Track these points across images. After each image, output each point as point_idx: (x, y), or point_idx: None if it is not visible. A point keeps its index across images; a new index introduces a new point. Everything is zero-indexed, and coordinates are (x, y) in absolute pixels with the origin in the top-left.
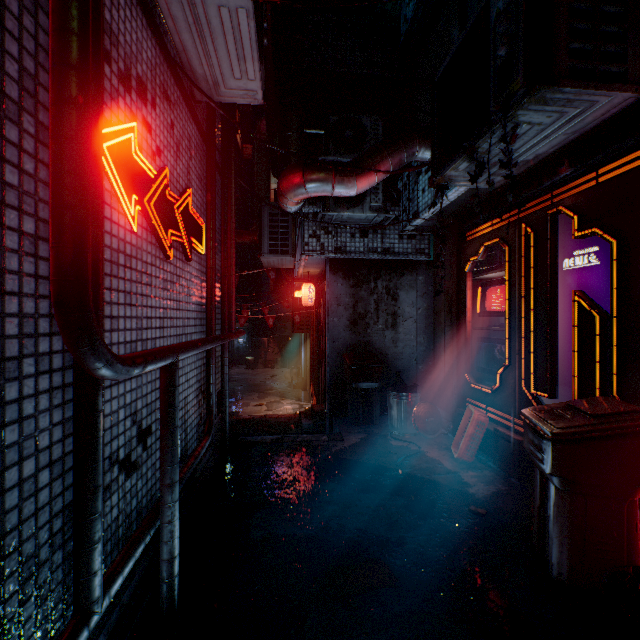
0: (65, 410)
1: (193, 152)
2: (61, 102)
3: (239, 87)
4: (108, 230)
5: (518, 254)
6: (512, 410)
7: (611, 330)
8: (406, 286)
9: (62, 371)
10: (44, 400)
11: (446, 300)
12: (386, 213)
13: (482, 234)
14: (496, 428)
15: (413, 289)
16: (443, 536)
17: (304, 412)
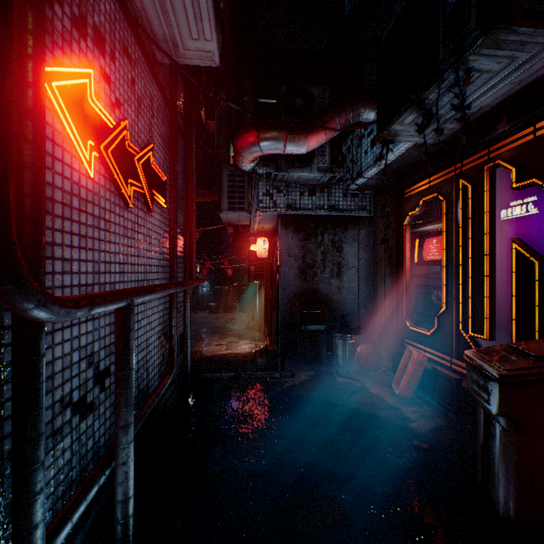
0: (3, 354)
1: (155, 112)
2: None
3: (197, 48)
4: (59, 171)
5: (455, 207)
6: (449, 351)
7: None
8: (349, 239)
9: None
10: None
11: (386, 251)
12: (332, 173)
13: (420, 190)
14: (434, 367)
15: (356, 242)
16: (390, 471)
17: (259, 351)
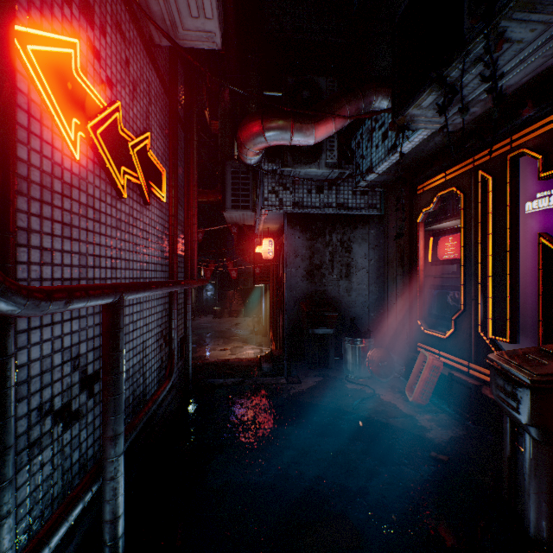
0: None
1: (153, 99)
2: None
3: (197, 28)
4: (36, 148)
5: (474, 201)
6: (467, 355)
7: None
8: (359, 239)
9: None
10: None
11: (397, 251)
12: (341, 169)
13: (434, 185)
14: (451, 372)
15: (365, 242)
16: (406, 485)
17: (264, 356)
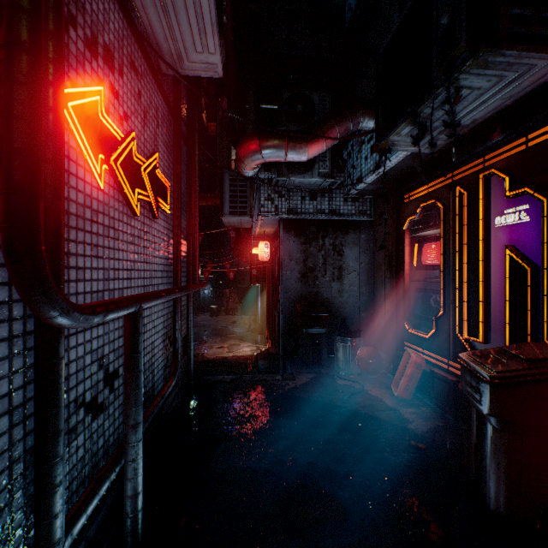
0: (26, 357)
1: (160, 121)
2: (9, 45)
3: (201, 60)
4: (73, 185)
5: (452, 213)
6: (447, 353)
7: (542, 281)
8: (350, 243)
9: (23, 319)
10: (2, 348)
11: (386, 255)
12: (333, 178)
13: (419, 196)
14: (432, 369)
15: (356, 246)
16: (387, 469)
17: (260, 354)
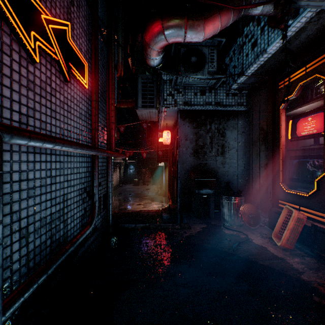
0: None
1: (75, 3)
2: None
3: None
4: None
5: None
6: None
7: None
8: (230, 127)
9: None
10: None
11: (261, 134)
12: (219, 75)
13: (295, 79)
14: (314, 224)
15: (235, 129)
16: None
17: (164, 209)
